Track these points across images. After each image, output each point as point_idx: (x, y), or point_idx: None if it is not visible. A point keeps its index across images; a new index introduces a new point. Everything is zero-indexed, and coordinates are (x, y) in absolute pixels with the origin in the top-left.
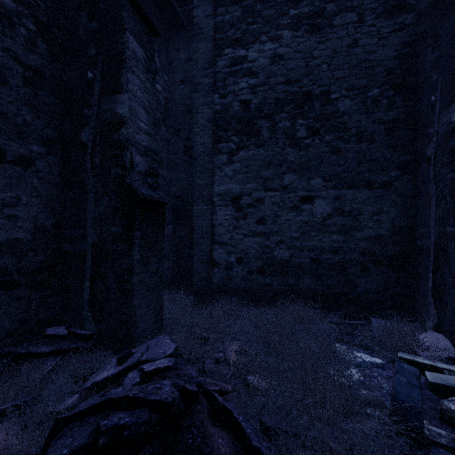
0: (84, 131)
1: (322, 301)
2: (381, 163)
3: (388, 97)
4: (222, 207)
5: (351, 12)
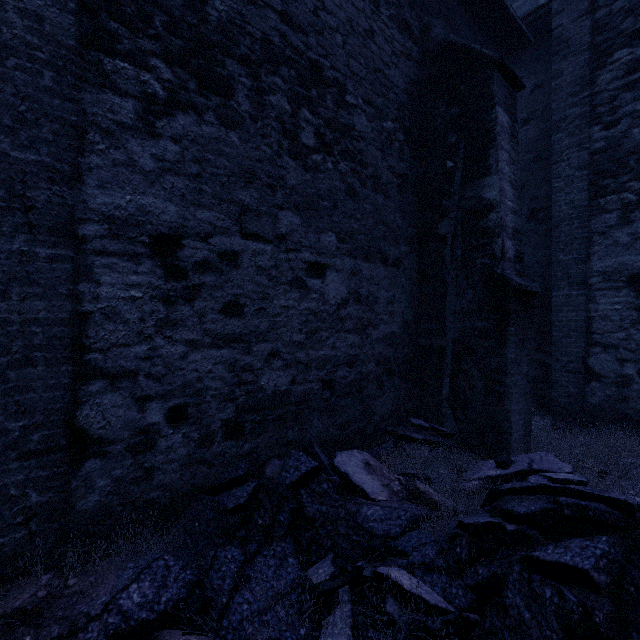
0: (442, 224)
1: None
2: None
3: None
4: (607, 291)
5: None
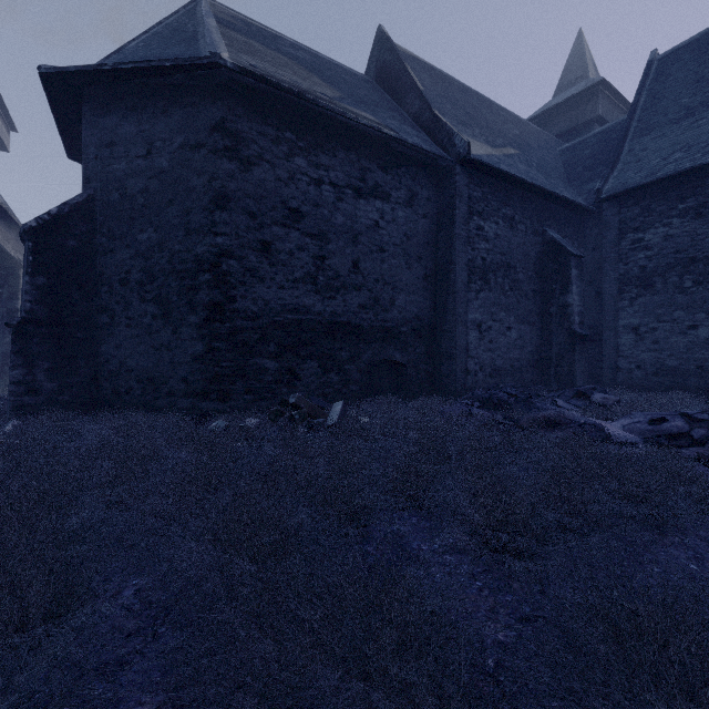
0: (551, 309)
1: (704, 394)
2: None
3: None
4: (624, 334)
5: None
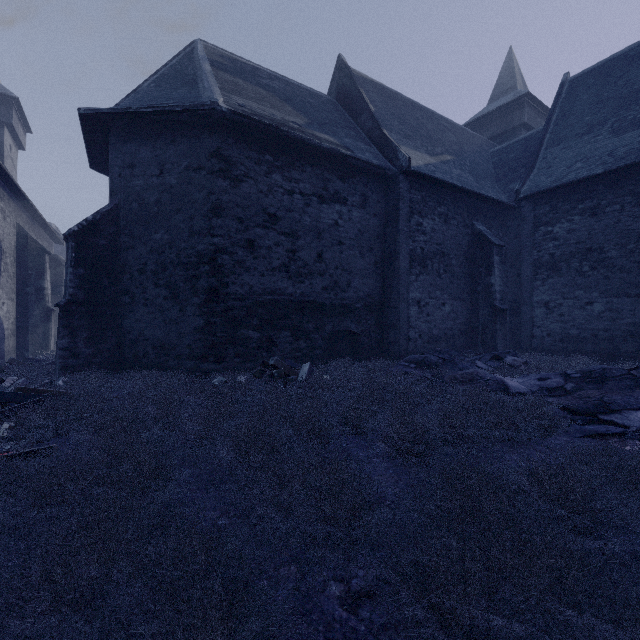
0: (478, 288)
1: (598, 357)
2: (635, 284)
3: (639, 248)
4: (538, 308)
5: (616, 205)
